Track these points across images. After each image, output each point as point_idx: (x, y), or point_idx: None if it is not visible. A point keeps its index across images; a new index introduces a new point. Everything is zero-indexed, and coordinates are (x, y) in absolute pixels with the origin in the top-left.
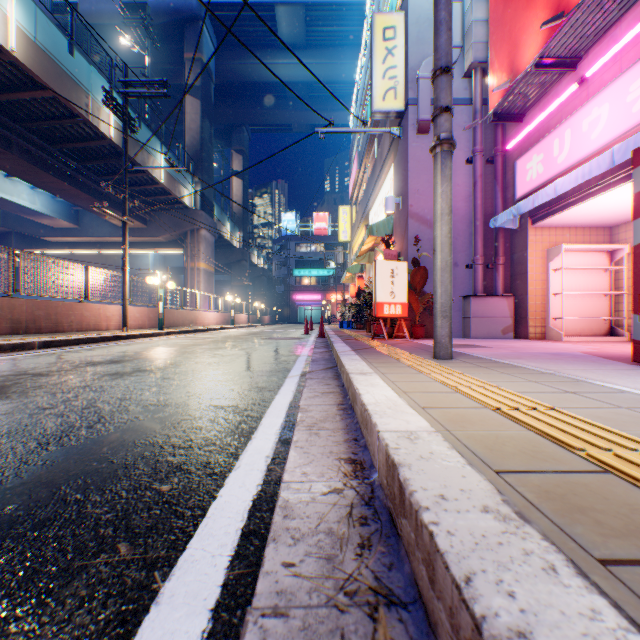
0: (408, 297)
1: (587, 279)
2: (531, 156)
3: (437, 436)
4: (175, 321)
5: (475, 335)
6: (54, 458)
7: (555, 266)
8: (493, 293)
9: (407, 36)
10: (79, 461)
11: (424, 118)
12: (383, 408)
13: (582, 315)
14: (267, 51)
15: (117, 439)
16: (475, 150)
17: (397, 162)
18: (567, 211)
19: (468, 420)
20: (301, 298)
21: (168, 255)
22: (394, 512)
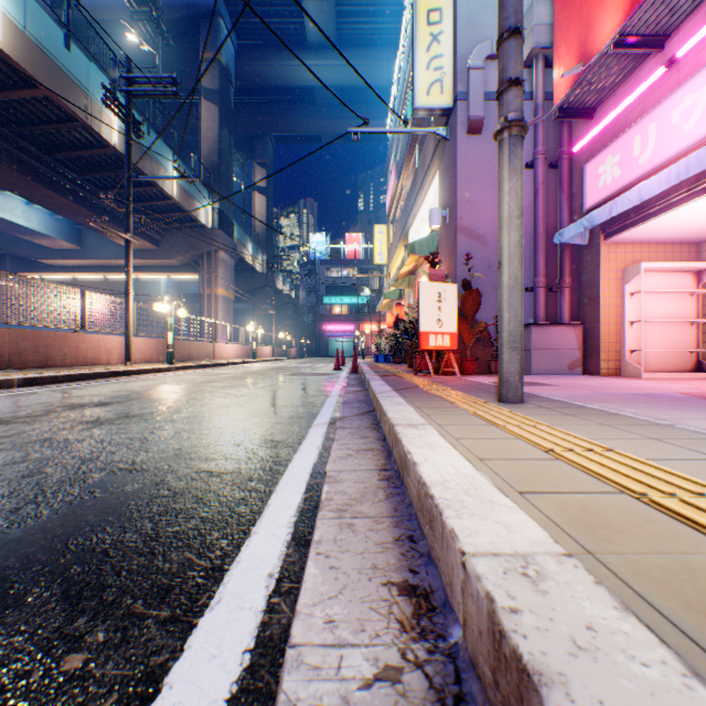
0: (457, 326)
1: (670, 304)
2: (605, 158)
3: (577, 570)
4: (188, 354)
5: (536, 371)
6: None
7: (632, 289)
8: (557, 321)
9: (456, 19)
10: None
11: (476, 115)
12: (457, 494)
13: (664, 347)
14: (293, 51)
15: (42, 536)
16: (536, 152)
17: (443, 168)
18: (650, 222)
19: (610, 523)
20: (332, 329)
21: (183, 280)
22: None
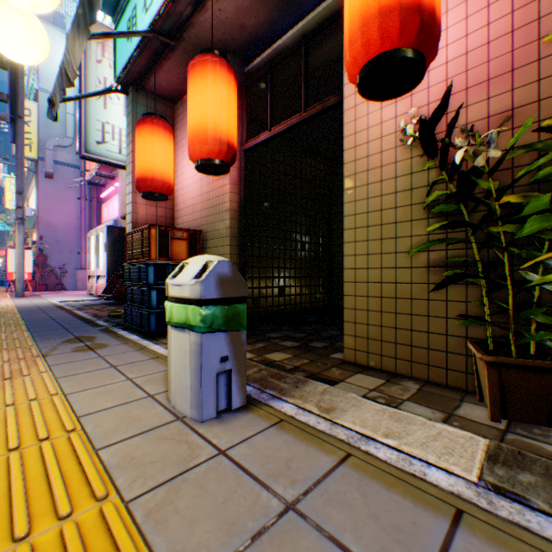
0: (36, 269)
1: None
2: (106, 207)
3: None
4: None
5: (82, 288)
6: None
7: None
8: None
9: (40, 120)
10: None
11: (50, 171)
12: None
13: None
14: None
15: None
16: (82, 195)
17: (37, 186)
18: None
19: None
20: None
21: None
22: None
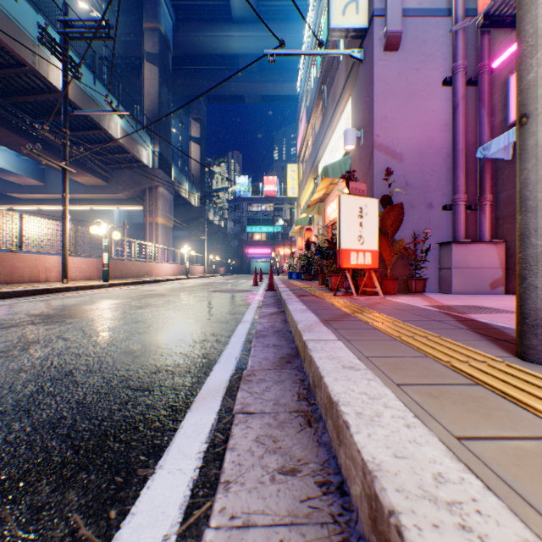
0: (378, 243)
1: None
2: None
3: None
4: (128, 272)
5: (457, 290)
6: None
7: None
8: (477, 239)
9: None
10: None
11: (394, 29)
12: None
13: None
14: (221, 24)
15: None
16: (457, 66)
17: (356, 92)
18: None
19: None
20: (253, 252)
21: (133, 212)
22: None
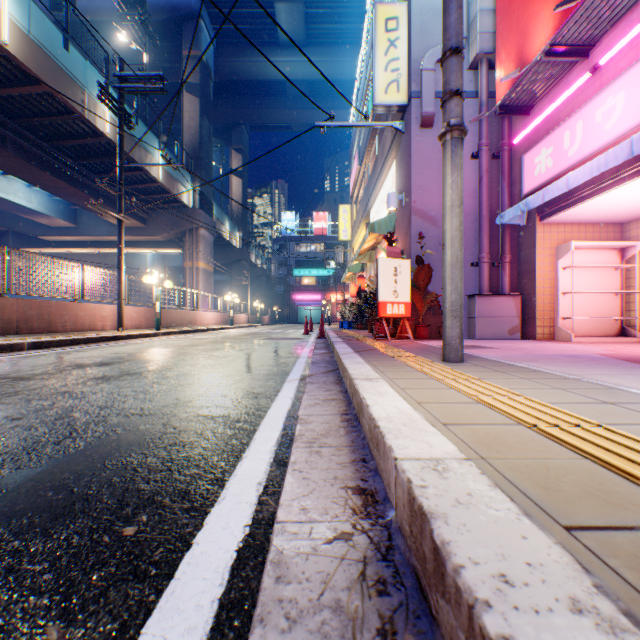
0: (411, 296)
1: (597, 278)
2: (540, 150)
3: (471, 467)
4: (173, 321)
5: (481, 336)
6: (3, 486)
7: (564, 264)
8: (499, 292)
9: (410, 27)
10: (32, 490)
11: (428, 111)
12: (397, 425)
13: (592, 315)
14: (267, 49)
15: (85, 459)
16: (481, 144)
17: (399, 157)
18: (578, 206)
19: (503, 442)
20: (301, 298)
21: (167, 255)
22: (424, 578)
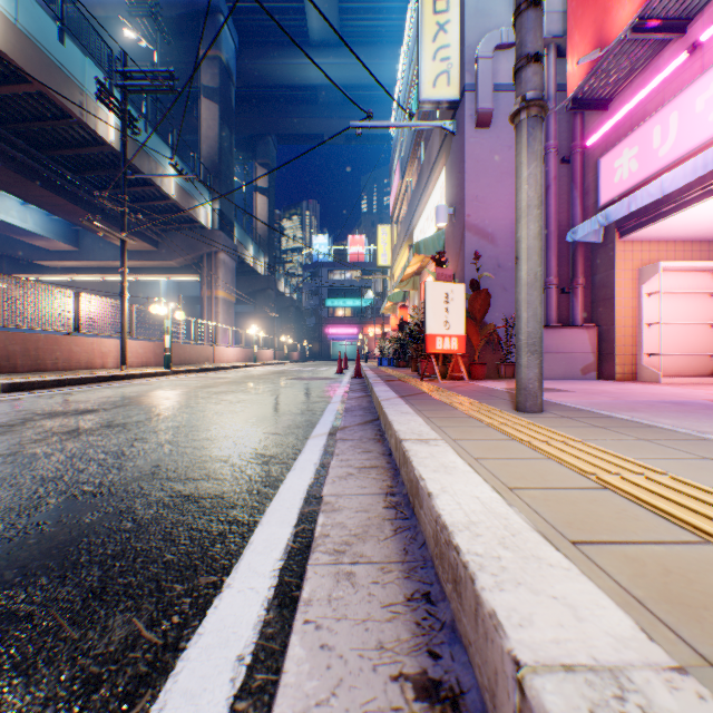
0: (466, 328)
1: (689, 306)
2: (621, 151)
3: (708, 706)
4: (187, 358)
5: (548, 375)
6: None
7: (649, 289)
8: (570, 323)
9: (463, 7)
10: None
11: (485, 107)
12: (491, 545)
13: (682, 350)
14: (295, 49)
15: None
16: (548, 146)
17: (450, 164)
18: (669, 218)
19: None
20: (335, 332)
21: (183, 283)
22: None
